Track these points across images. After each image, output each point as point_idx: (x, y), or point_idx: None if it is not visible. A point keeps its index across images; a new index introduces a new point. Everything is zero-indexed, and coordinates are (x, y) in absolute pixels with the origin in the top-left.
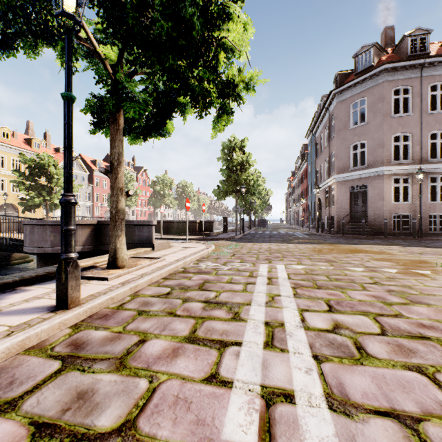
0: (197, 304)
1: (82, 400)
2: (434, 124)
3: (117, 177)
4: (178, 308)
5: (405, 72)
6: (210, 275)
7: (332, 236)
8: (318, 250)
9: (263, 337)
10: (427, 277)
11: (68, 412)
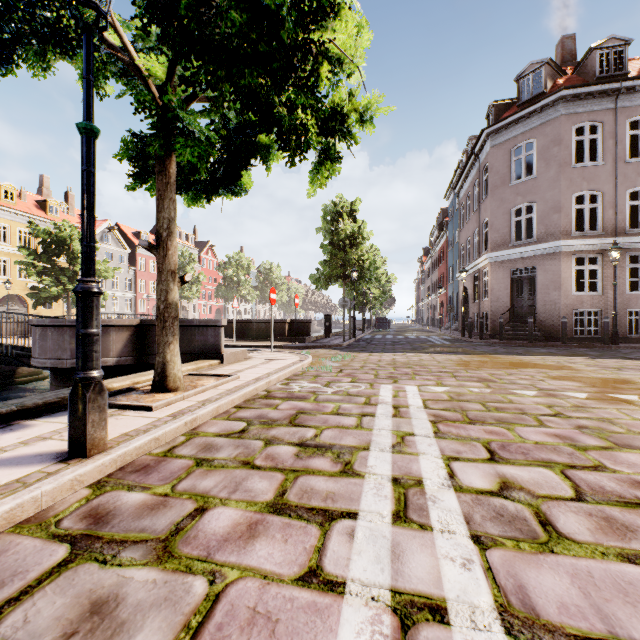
0: (286, 449)
1: (98, 617)
2: (635, 178)
3: (167, 254)
4: (258, 455)
5: (593, 101)
6: (307, 402)
7: (485, 342)
8: (465, 363)
9: (391, 504)
10: (635, 406)
11: (73, 639)
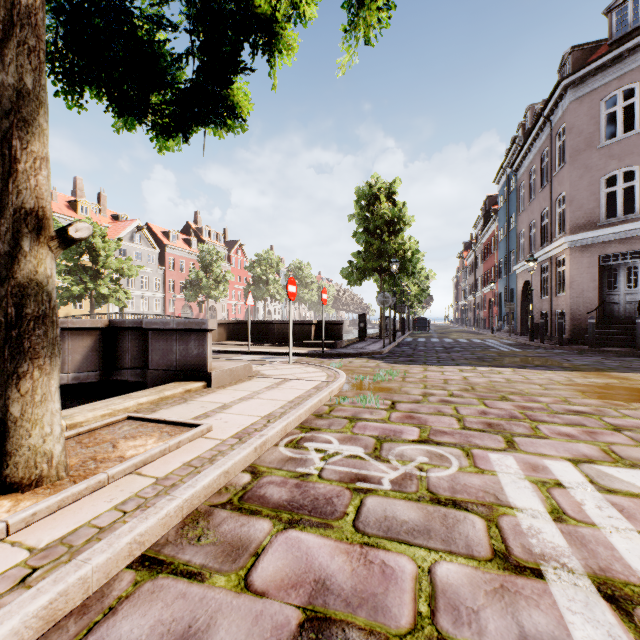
0: None
1: None
2: None
3: (13, 171)
4: None
5: None
6: (337, 542)
7: (567, 349)
8: (591, 390)
9: None
10: None
11: None
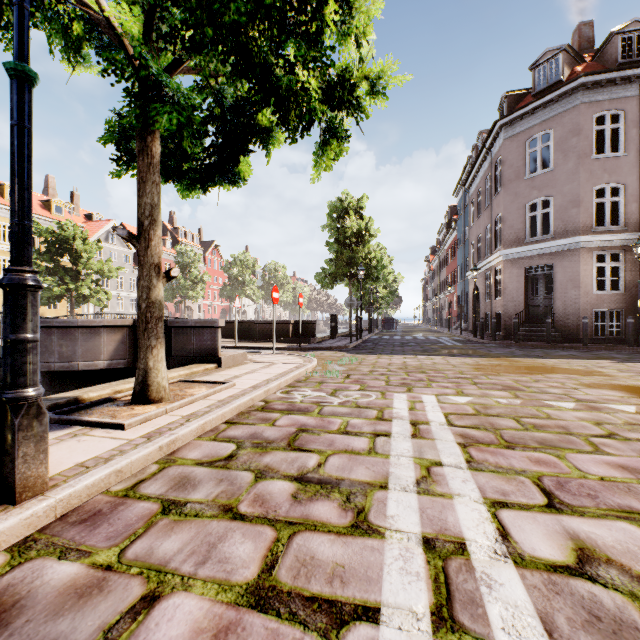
0: (281, 486)
1: None
2: None
3: (149, 245)
4: (244, 495)
5: (614, 88)
6: (310, 417)
7: (498, 344)
8: (483, 367)
9: (426, 590)
10: None
11: None
